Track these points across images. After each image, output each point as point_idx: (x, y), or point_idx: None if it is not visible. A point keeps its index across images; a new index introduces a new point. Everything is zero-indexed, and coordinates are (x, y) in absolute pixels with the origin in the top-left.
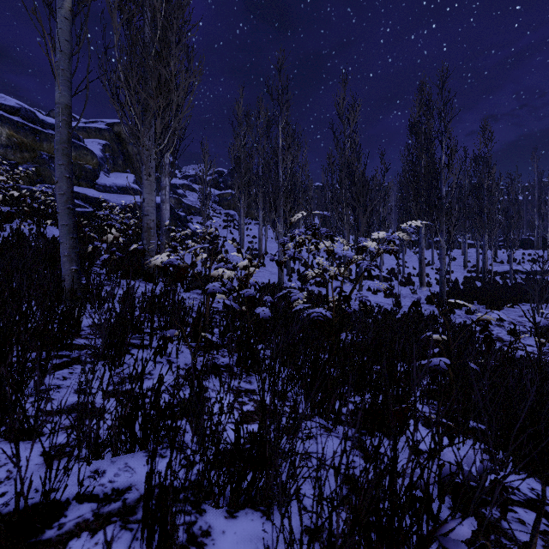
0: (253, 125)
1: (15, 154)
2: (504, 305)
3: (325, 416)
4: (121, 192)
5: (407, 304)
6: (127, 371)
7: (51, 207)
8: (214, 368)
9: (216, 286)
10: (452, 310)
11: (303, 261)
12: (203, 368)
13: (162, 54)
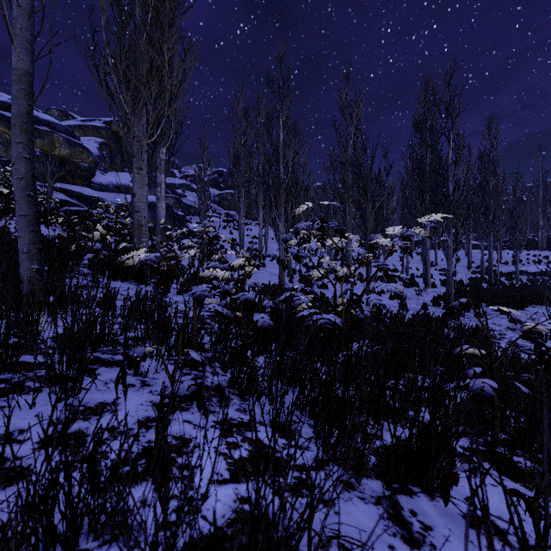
0: (253, 122)
1: (6, 151)
2: (514, 307)
3: (343, 464)
4: (117, 191)
5: (413, 307)
6: (84, 400)
7: (43, 205)
8: (196, 397)
9: (204, 289)
10: (461, 313)
11: (304, 261)
12: (187, 392)
13: (154, 37)
